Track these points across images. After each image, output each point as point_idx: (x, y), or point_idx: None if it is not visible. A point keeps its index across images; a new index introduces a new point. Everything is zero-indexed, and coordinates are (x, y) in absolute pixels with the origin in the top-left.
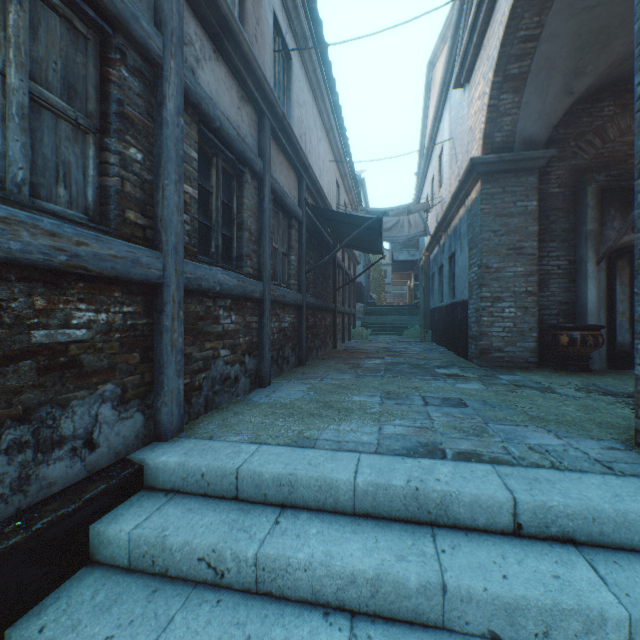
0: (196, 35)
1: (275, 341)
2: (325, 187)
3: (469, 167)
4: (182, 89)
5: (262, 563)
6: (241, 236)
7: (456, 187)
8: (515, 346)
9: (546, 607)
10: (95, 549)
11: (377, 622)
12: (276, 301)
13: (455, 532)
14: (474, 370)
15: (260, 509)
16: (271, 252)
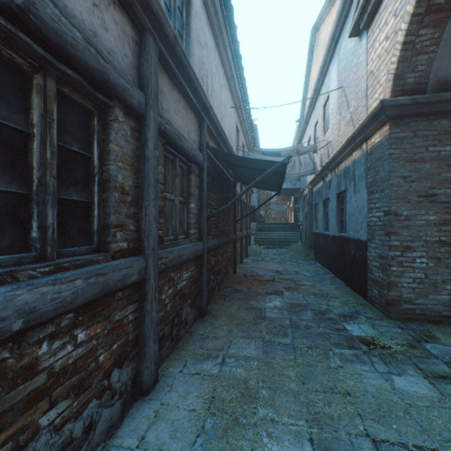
0: None
1: (168, 312)
2: (226, 130)
3: (377, 110)
4: None
5: None
6: (106, 198)
7: (354, 131)
8: (427, 298)
9: None
10: None
11: None
12: (168, 267)
13: None
14: (387, 327)
15: None
16: (161, 208)
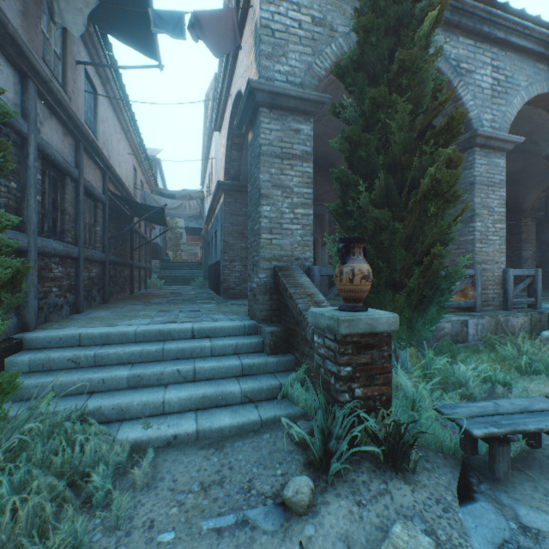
0: (41, 109)
1: (86, 285)
2: (124, 174)
3: (218, 185)
4: (37, 147)
5: (98, 355)
6: (64, 218)
7: (214, 192)
8: (241, 286)
9: (192, 347)
10: (9, 368)
11: (142, 363)
12: (87, 259)
13: (173, 341)
14: (219, 300)
15: (93, 346)
16: (84, 226)
